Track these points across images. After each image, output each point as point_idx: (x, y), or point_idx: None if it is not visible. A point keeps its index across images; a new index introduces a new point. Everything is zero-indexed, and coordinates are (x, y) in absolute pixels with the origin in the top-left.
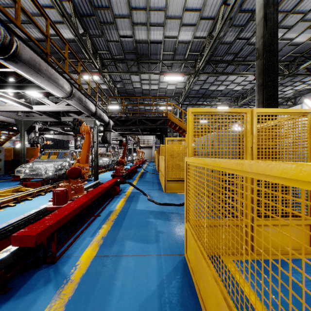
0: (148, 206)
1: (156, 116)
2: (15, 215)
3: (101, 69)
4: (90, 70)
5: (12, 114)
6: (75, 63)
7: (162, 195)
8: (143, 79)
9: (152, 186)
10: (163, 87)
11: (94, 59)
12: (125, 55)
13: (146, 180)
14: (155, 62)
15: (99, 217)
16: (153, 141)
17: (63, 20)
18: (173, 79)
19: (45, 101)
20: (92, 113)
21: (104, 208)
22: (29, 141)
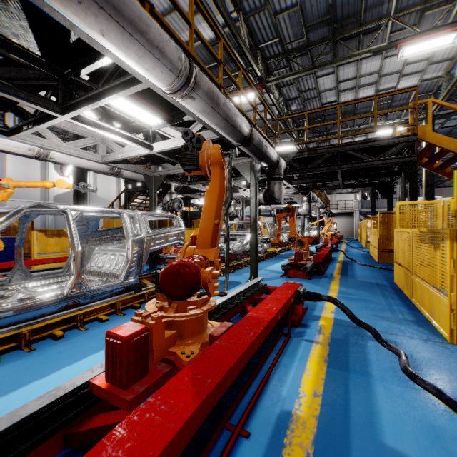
0: (433, 428)
1: (384, 138)
2: (85, 351)
3: (264, 78)
4: (246, 86)
5: (139, 168)
6: (225, 84)
7: (451, 358)
8: (343, 80)
9: (388, 308)
10: (387, 86)
11: (252, 58)
12: (308, 34)
13: (362, 284)
14: (374, 29)
15: (243, 449)
16: (356, 203)
17: (203, 1)
18: (426, 49)
19: (168, 132)
20: (243, 139)
21: (263, 385)
22: (164, 206)
